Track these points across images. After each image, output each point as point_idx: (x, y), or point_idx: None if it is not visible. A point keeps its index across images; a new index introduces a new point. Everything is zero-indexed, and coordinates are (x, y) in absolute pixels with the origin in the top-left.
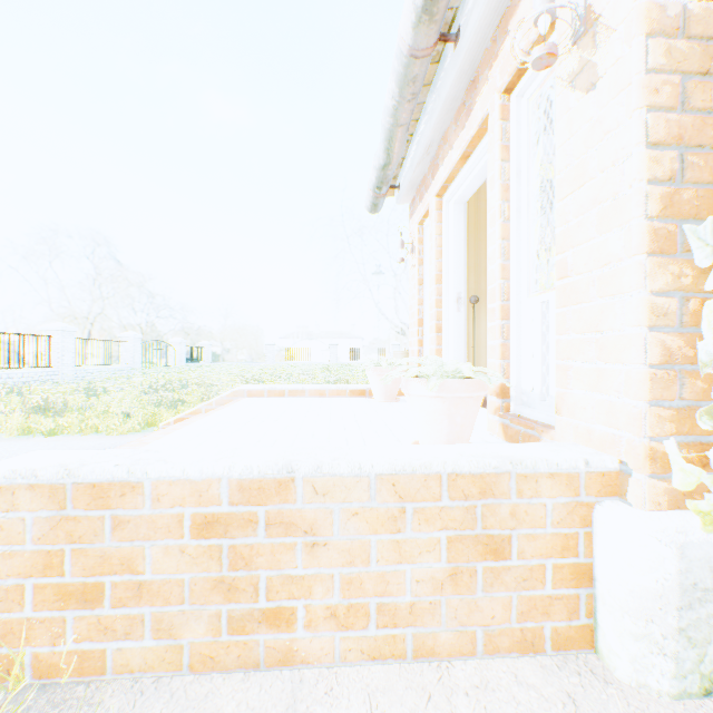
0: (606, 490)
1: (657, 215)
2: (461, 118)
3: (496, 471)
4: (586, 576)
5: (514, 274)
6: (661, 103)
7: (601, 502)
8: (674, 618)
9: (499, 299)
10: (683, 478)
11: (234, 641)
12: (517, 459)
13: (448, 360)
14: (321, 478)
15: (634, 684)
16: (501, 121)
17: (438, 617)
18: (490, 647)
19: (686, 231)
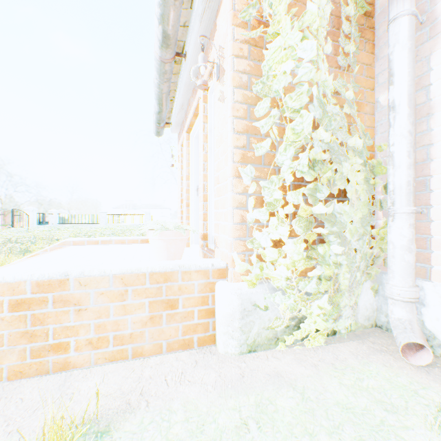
0: (221, 276)
1: (239, 161)
2: (194, 95)
3: (172, 270)
4: (212, 313)
5: (209, 179)
6: (240, 115)
7: (218, 281)
8: (237, 323)
9: (203, 191)
10: (240, 267)
11: (34, 362)
12: (182, 264)
13: (193, 222)
14: (84, 278)
15: (224, 353)
16: (205, 103)
17: (144, 338)
18: (169, 349)
19: (240, 170)
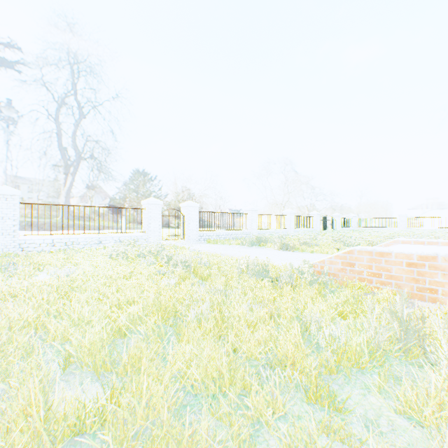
0: None
1: None
2: None
3: None
4: None
5: None
6: None
7: None
8: None
9: None
10: None
11: (417, 293)
12: None
13: None
14: (446, 257)
15: None
16: None
17: None
18: None
19: None
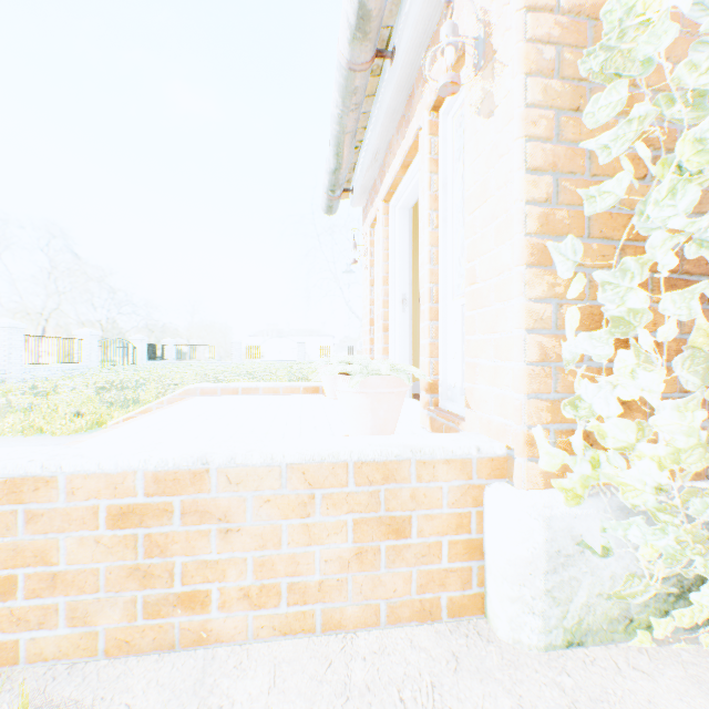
0: (495, 473)
1: (536, 232)
2: (402, 129)
3: (398, 459)
4: (478, 550)
5: (440, 279)
6: (538, 133)
7: (490, 484)
8: (542, 581)
9: (429, 301)
10: (549, 460)
11: (150, 625)
12: (417, 447)
13: (394, 358)
14: (235, 468)
15: (511, 641)
16: (431, 136)
17: (345, 593)
18: (393, 618)
19: (550, 247)
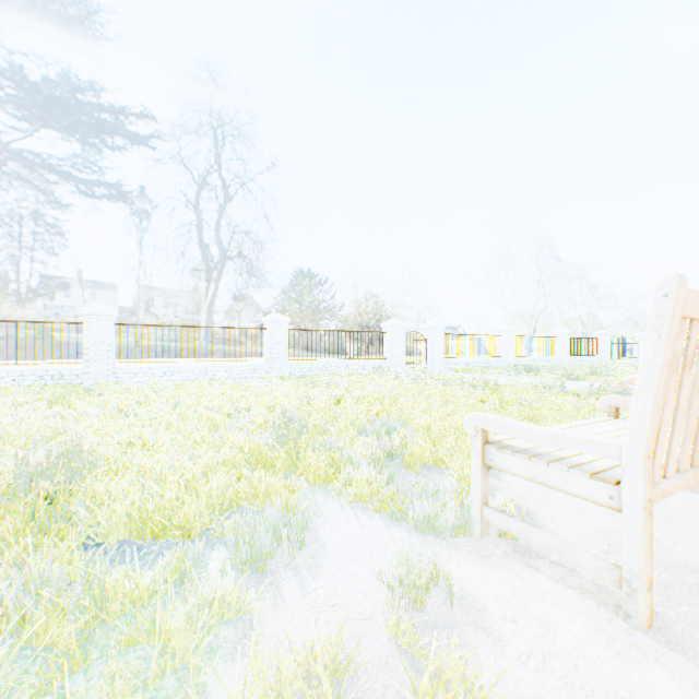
0: None
1: None
2: None
3: None
4: None
5: None
6: None
7: None
8: None
9: None
10: None
11: None
12: None
13: None
14: None
15: None
16: None
17: None
18: None
19: None
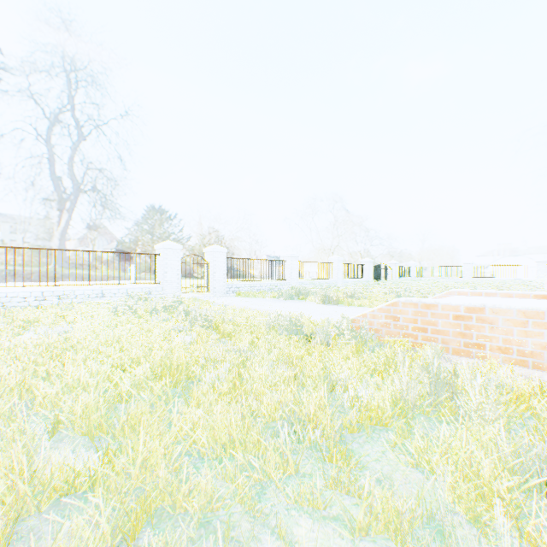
0: None
1: None
2: None
3: None
4: None
5: None
6: None
7: None
8: None
9: None
10: None
11: (464, 349)
12: None
13: None
14: (494, 308)
15: None
16: None
17: (542, 358)
18: None
19: None
